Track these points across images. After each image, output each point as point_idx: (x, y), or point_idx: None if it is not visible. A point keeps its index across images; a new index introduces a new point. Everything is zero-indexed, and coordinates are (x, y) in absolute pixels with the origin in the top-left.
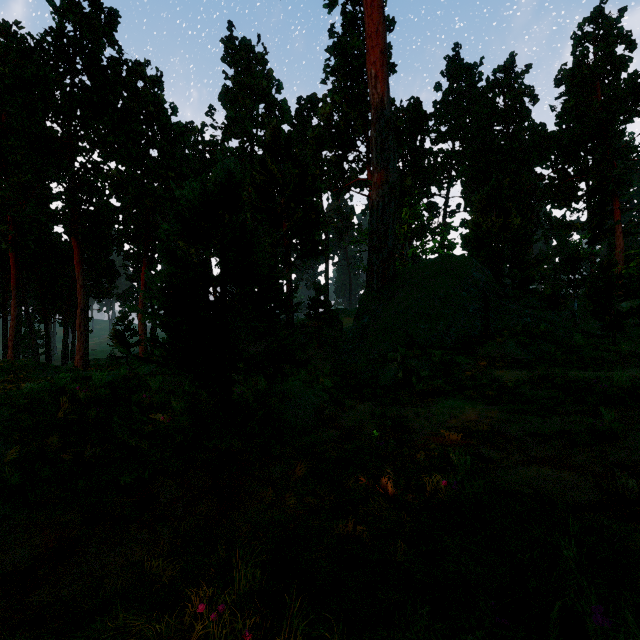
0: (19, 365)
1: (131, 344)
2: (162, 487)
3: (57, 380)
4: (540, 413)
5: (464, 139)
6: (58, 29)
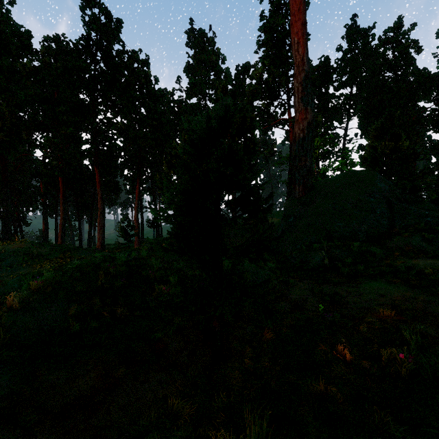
0: (65, 248)
1: (131, 235)
2: (169, 339)
3: (88, 258)
4: None
5: (360, 85)
6: (87, 35)
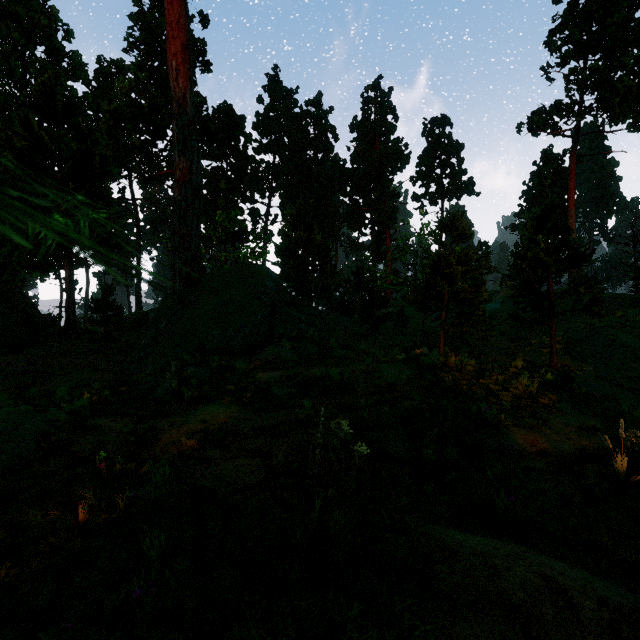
0: None
1: None
2: None
3: None
4: (274, 409)
5: (283, 155)
6: None
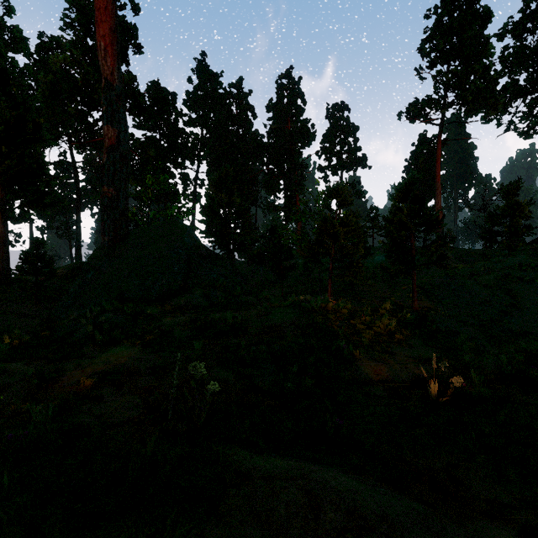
0: None
1: None
2: None
3: None
4: (172, 349)
5: (209, 129)
6: None
